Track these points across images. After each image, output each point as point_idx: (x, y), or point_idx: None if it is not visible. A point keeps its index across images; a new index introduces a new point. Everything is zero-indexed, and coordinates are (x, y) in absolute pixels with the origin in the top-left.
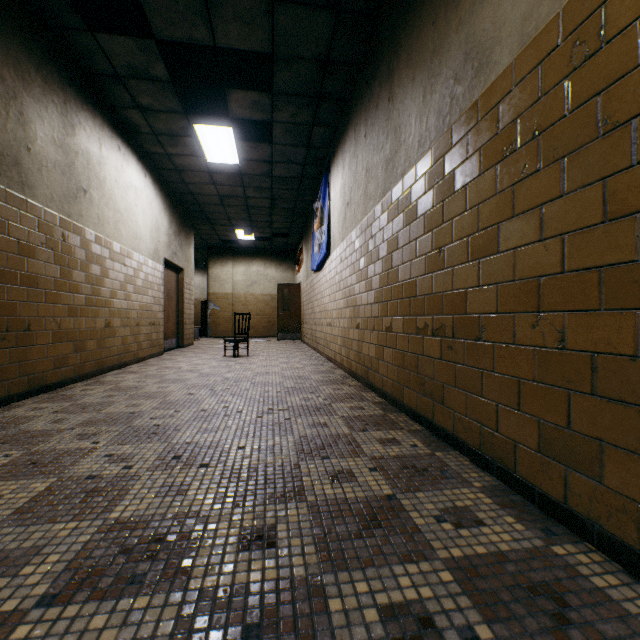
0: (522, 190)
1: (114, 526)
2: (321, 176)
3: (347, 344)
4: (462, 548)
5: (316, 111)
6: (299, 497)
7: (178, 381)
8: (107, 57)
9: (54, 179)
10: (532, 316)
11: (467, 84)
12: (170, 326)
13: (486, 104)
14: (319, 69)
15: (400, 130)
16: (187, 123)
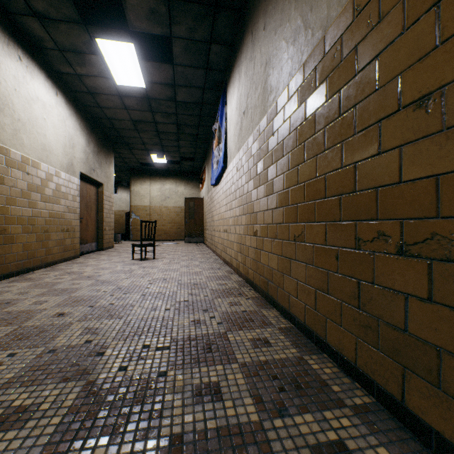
0: None
1: None
2: (219, 101)
3: (243, 251)
4: None
5: (213, 24)
6: None
7: (64, 292)
8: None
9: None
10: None
11: None
12: (89, 232)
13: None
14: None
15: None
16: (88, 37)
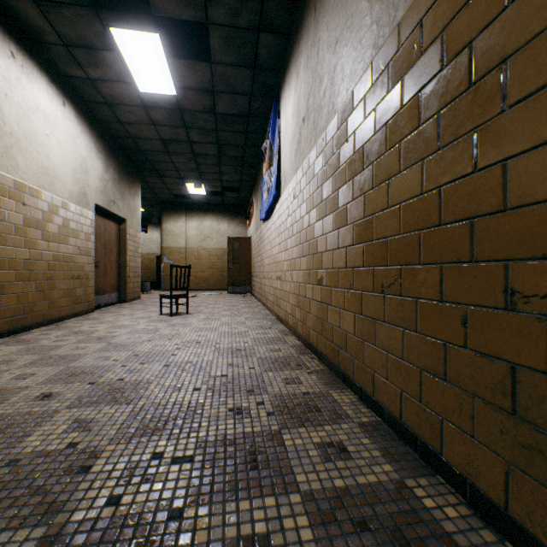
0: None
1: None
2: (270, 112)
3: (303, 305)
4: None
5: (262, 4)
6: None
7: (62, 360)
8: None
9: None
10: None
11: None
12: (108, 280)
13: None
14: None
15: None
16: (101, 26)
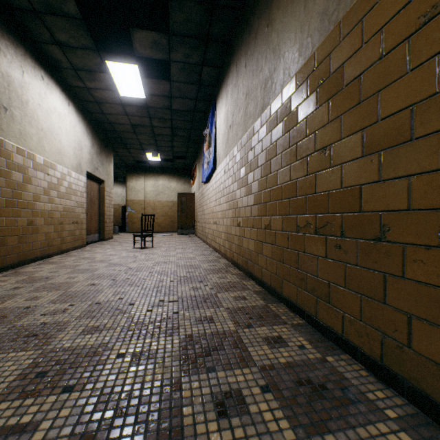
0: None
1: None
2: (209, 110)
3: (230, 239)
4: None
5: (205, 52)
6: None
7: (87, 271)
8: None
9: None
10: None
11: None
12: (93, 224)
13: None
14: (207, 12)
15: (279, 48)
16: (100, 60)
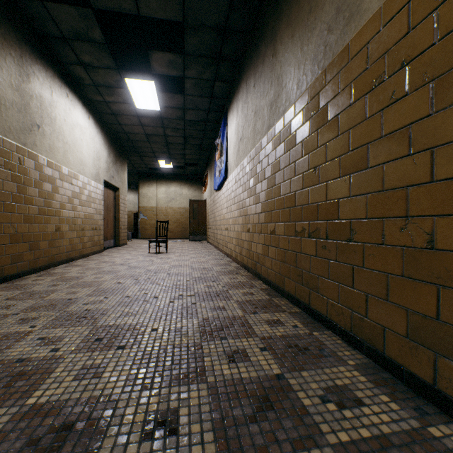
0: (391, 113)
1: (28, 413)
2: (221, 120)
3: (240, 244)
4: (348, 431)
5: (217, 69)
6: (200, 378)
7: (111, 272)
8: (55, 22)
9: (11, 115)
10: (400, 220)
11: (339, 32)
12: (109, 230)
13: (356, 45)
14: (219, 36)
15: (282, 78)
16: (120, 77)
